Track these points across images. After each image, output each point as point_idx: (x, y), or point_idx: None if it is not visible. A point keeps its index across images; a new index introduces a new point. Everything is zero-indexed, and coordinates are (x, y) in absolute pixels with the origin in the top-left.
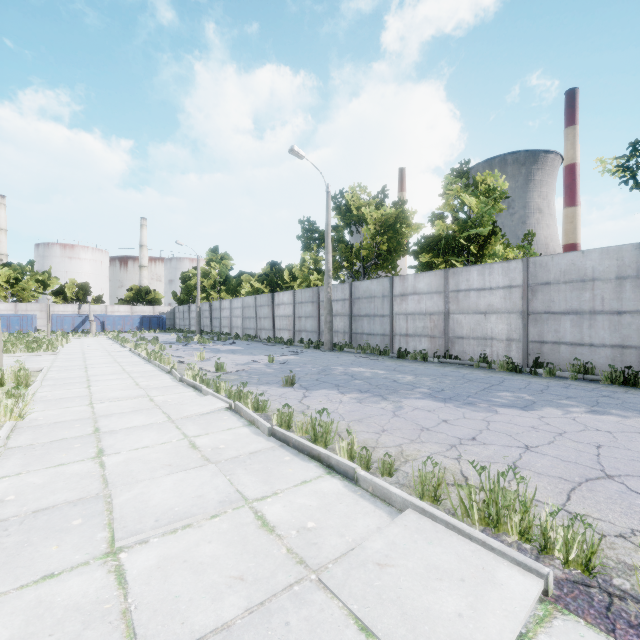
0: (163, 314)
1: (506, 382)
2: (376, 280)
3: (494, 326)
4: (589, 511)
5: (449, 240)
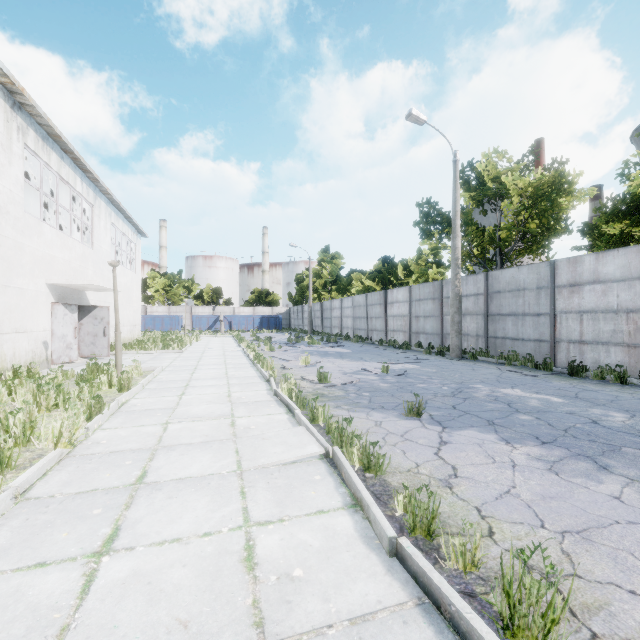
0: (280, 314)
1: None
2: (526, 266)
3: None
4: None
5: None
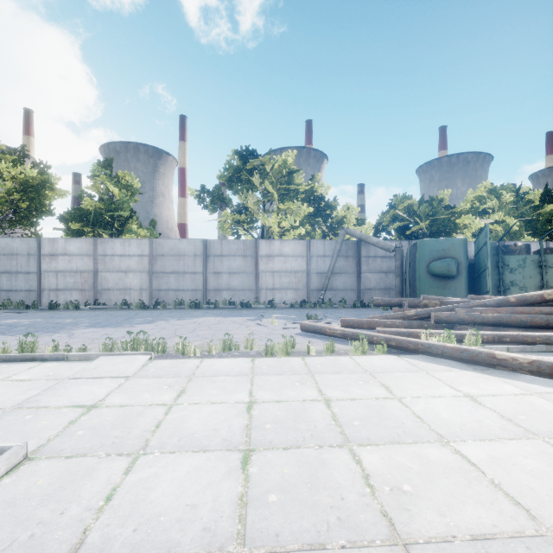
0: None
1: (140, 314)
2: (20, 238)
3: (132, 281)
4: (168, 344)
5: (97, 215)
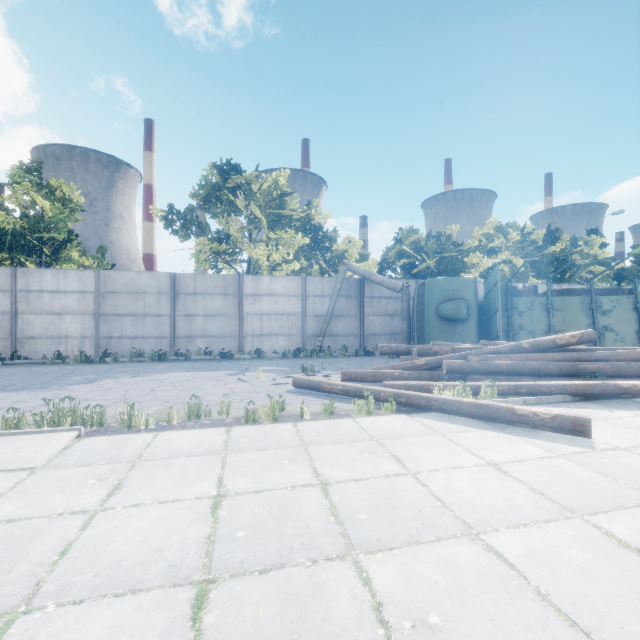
0: None
1: (78, 370)
2: None
3: (69, 326)
4: (111, 412)
5: (18, 237)
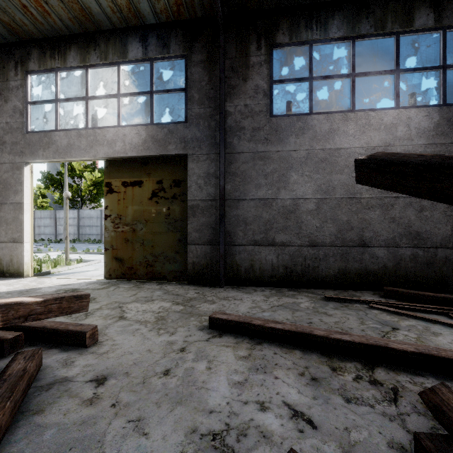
0: None
1: None
2: (94, 210)
3: None
4: None
5: None
